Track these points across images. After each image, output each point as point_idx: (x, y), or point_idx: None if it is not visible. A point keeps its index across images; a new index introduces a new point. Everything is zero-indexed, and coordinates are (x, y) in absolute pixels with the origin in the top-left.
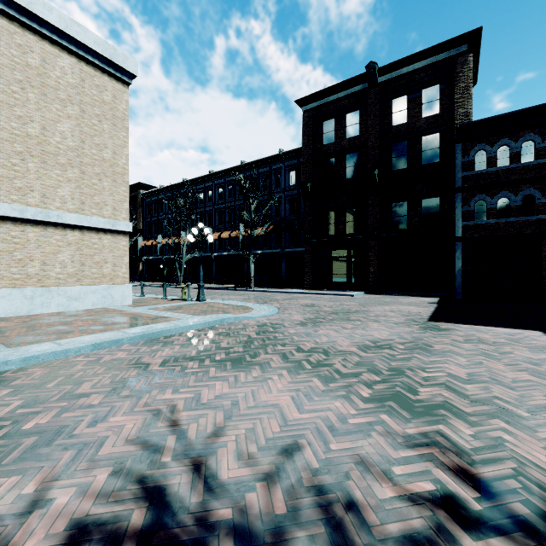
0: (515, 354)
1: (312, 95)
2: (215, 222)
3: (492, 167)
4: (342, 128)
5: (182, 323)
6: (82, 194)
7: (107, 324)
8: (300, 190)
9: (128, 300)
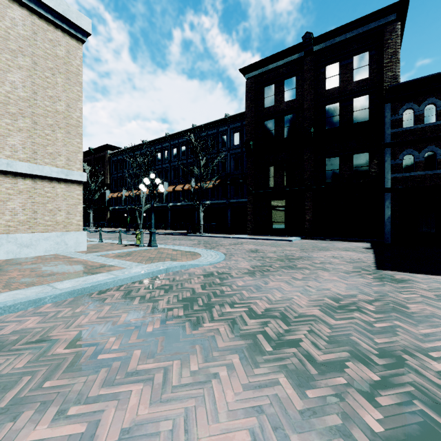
0: None
1: (254, 64)
2: (170, 177)
3: (419, 124)
4: (281, 92)
5: (123, 274)
6: (34, 143)
7: (44, 275)
8: (243, 149)
9: (82, 246)
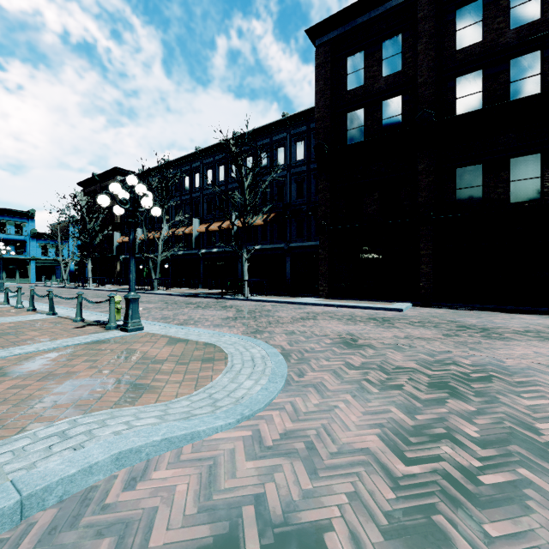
0: None
1: (331, 19)
2: (203, 211)
3: None
4: (376, 62)
5: None
6: None
7: None
8: (310, 166)
9: None
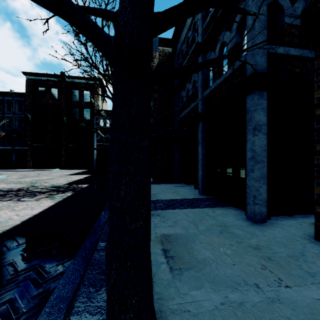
0: (72, 178)
1: (32, 73)
2: None
3: (105, 126)
4: (49, 94)
5: None
6: None
7: None
8: None
9: None
